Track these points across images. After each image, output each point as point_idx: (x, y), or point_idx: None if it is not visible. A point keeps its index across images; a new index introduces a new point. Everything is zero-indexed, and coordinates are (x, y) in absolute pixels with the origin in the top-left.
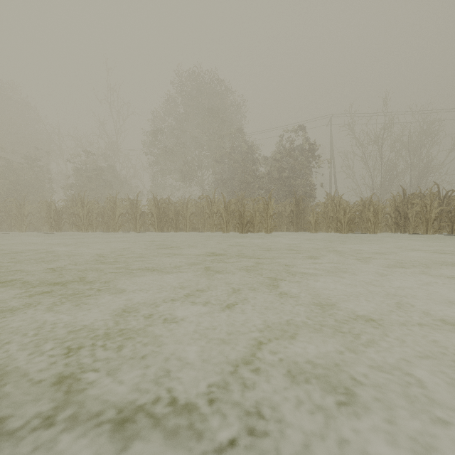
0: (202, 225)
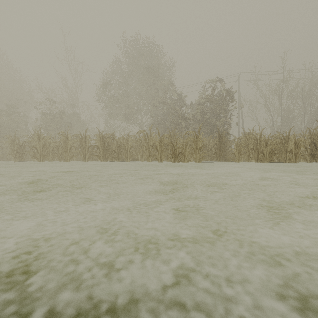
0: (140, 156)
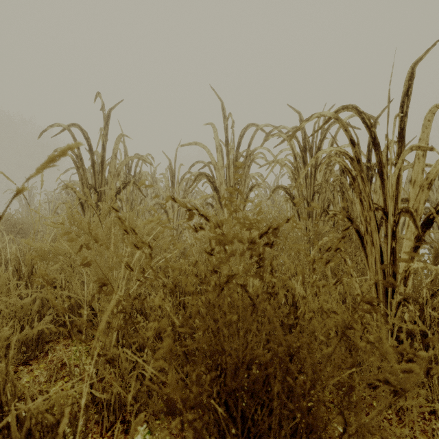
0: None
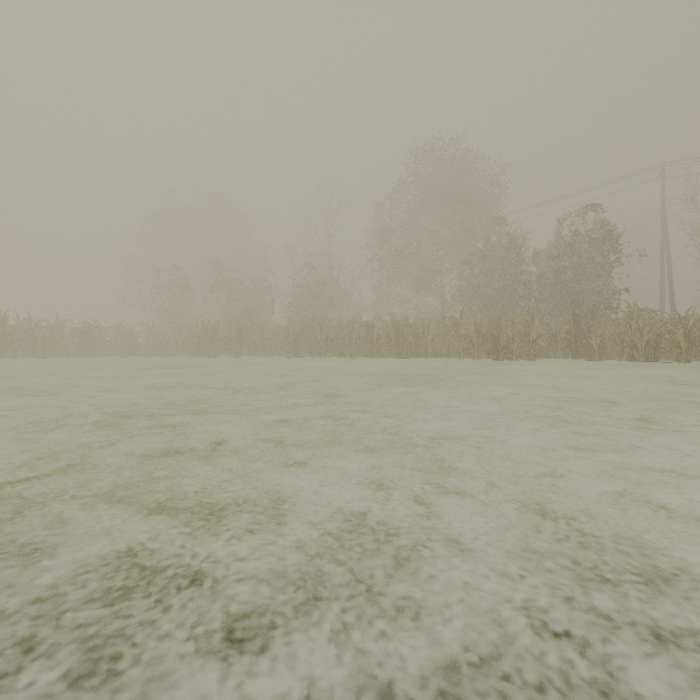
0: (446, 350)
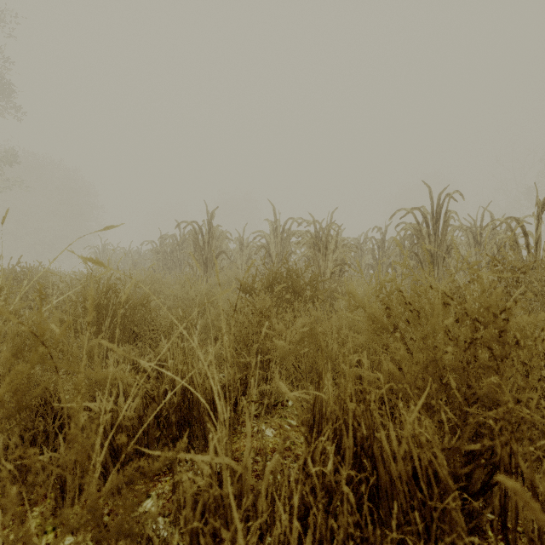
0: None
